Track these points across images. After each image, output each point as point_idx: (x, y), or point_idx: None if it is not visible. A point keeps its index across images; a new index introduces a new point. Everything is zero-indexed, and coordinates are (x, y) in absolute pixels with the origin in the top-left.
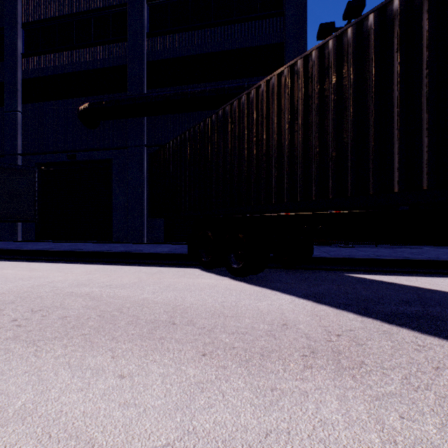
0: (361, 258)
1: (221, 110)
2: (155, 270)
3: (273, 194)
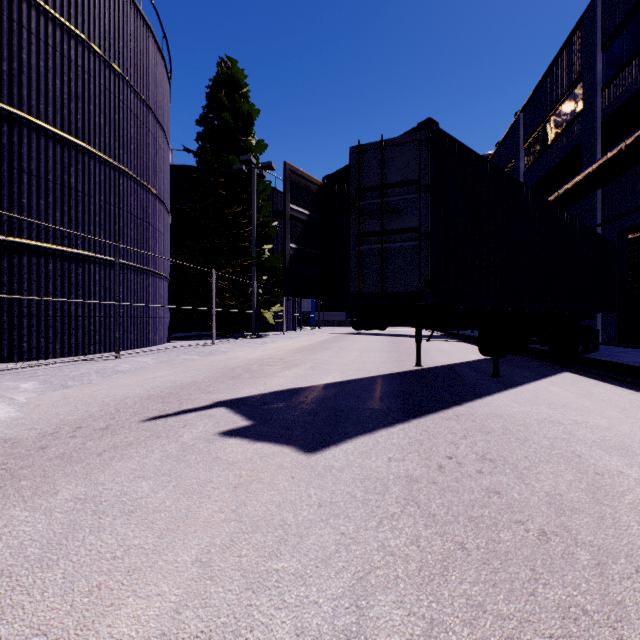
0: (627, 365)
1: None
2: None
3: None
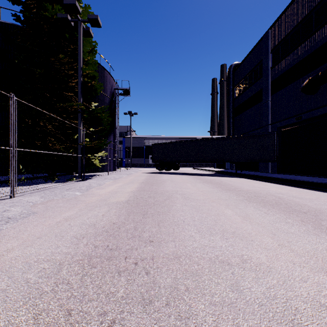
0: None
1: None
2: None
3: None
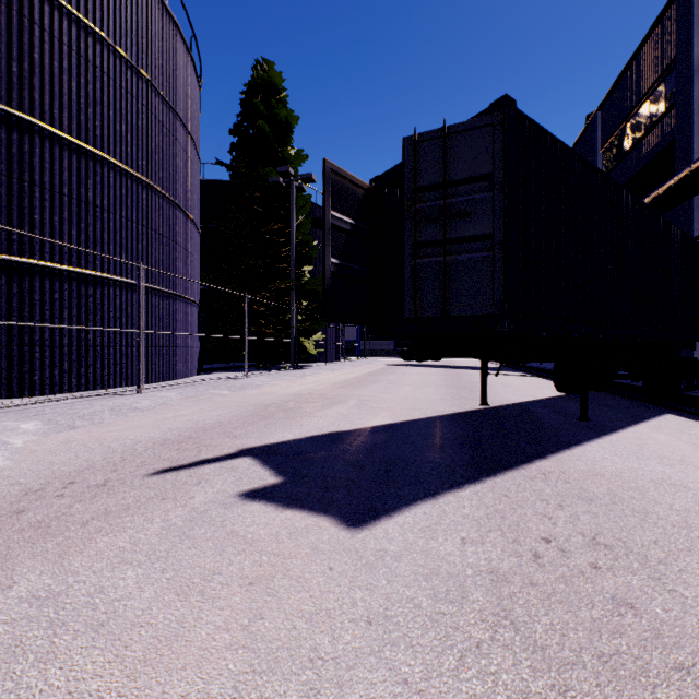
0: None
1: None
2: None
3: None
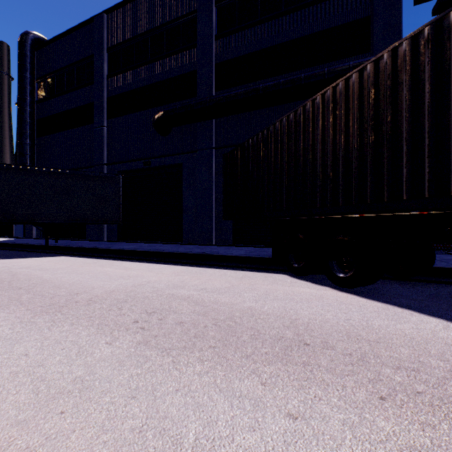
0: None
1: (319, 96)
2: (240, 274)
3: (404, 188)
